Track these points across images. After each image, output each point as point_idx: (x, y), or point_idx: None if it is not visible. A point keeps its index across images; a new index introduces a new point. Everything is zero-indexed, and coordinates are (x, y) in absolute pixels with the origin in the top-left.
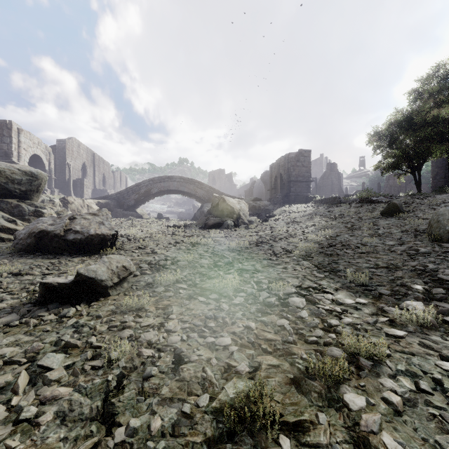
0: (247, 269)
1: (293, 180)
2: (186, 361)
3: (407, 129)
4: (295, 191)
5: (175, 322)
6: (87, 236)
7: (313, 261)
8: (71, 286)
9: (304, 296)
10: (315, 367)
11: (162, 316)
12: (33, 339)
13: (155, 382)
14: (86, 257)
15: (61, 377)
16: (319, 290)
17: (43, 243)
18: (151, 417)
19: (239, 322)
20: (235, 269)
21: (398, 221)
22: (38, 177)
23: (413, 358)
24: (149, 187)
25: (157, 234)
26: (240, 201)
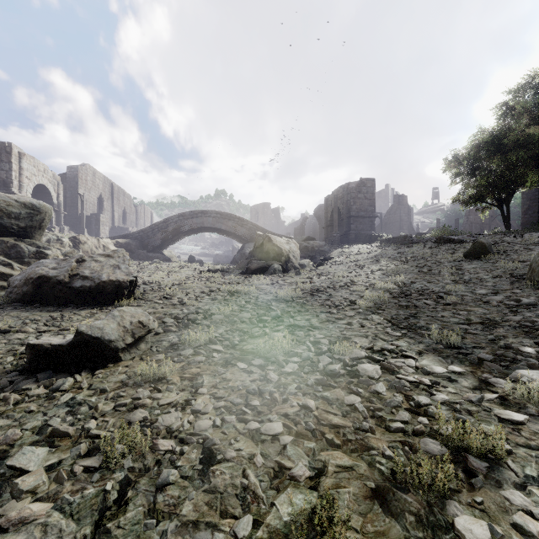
0: (300, 324)
1: (354, 215)
2: (219, 459)
3: (494, 152)
4: (356, 228)
5: (206, 398)
6: (98, 283)
7: (385, 314)
8: (69, 349)
9: (378, 362)
10: (405, 470)
11: (189, 389)
12: (10, 423)
13: (173, 494)
14: (97, 310)
15: (37, 485)
16: (397, 353)
17: (43, 292)
18: None
19: (293, 399)
20: (285, 325)
21: (487, 264)
22: (40, 211)
23: None
24: (179, 224)
25: (187, 281)
26: (289, 241)
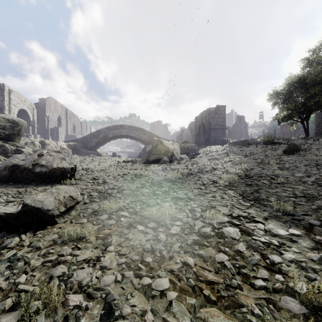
0: (181, 197)
1: (212, 128)
2: (116, 316)
3: (300, 88)
4: (214, 136)
5: (112, 255)
6: (50, 169)
7: (237, 190)
8: (18, 216)
9: (237, 225)
10: None
11: (100, 247)
12: None
13: None
14: (49, 186)
15: None
16: (249, 219)
17: (15, 175)
18: None
19: (177, 256)
20: (171, 197)
21: (299, 157)
22: (18, 124)
23: None
24: (106, 133)
25: (110, 168)
26: (173, 143)
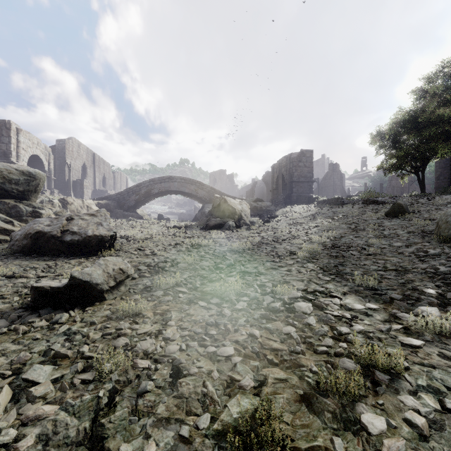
0: (249, 271)
1: (295, 181)
2: (185, 374)
3: (411, 128)
4: (297, 191)
5: (174, 329)
6: (84, 237)
7: (318, 263)
8: (65, 290)
9: (311, 301)
10: (326, 381)
11: (160, 322)
12: (21, 348)
13: (150, 399)
14: (83, 259)
15: (47, 392)
16: (326, 294)
17: (39, 245)
18: (144, 441)
19: (242, 329)
20: (237, 272)
21: (404, 222)
22: (36, 177)
23: (434, 372)
24: (150, 188)
25: (157, 235)
26: (241, 202)
